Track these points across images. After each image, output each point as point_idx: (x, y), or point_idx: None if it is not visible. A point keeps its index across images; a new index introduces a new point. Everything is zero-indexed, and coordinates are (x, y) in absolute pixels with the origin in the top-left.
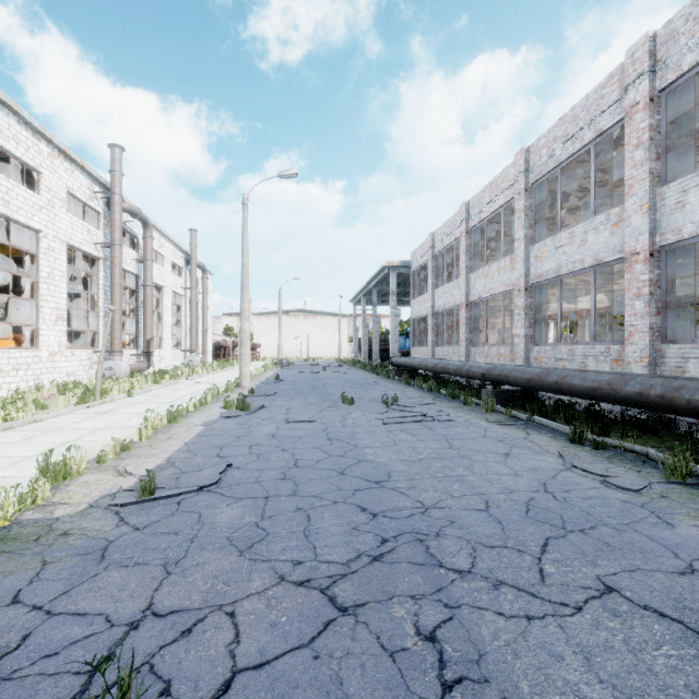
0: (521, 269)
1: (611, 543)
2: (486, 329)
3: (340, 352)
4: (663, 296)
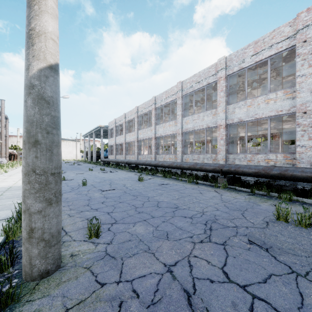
0: (136, 136)
1: (132, 178)
2: (130, 150)
3: (76, 157)
4: (157, 146)
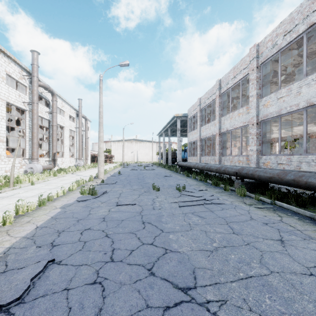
0: (254, 112)
1: None
2: (231, 147)
3: (152, 159)
4: None
